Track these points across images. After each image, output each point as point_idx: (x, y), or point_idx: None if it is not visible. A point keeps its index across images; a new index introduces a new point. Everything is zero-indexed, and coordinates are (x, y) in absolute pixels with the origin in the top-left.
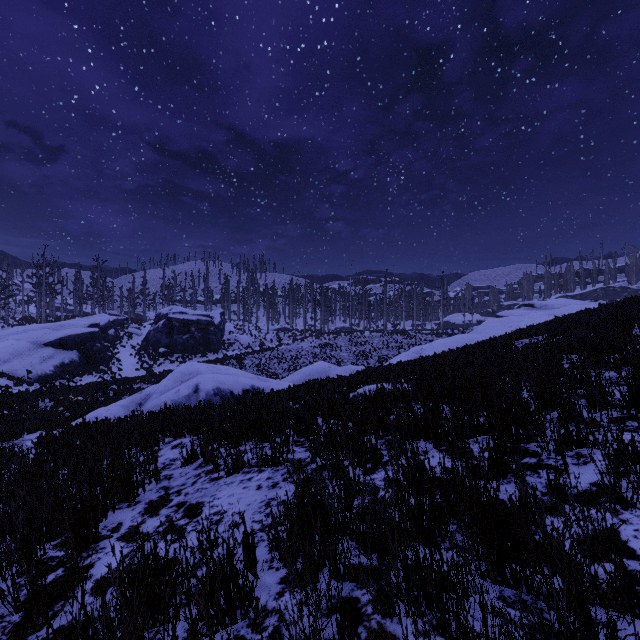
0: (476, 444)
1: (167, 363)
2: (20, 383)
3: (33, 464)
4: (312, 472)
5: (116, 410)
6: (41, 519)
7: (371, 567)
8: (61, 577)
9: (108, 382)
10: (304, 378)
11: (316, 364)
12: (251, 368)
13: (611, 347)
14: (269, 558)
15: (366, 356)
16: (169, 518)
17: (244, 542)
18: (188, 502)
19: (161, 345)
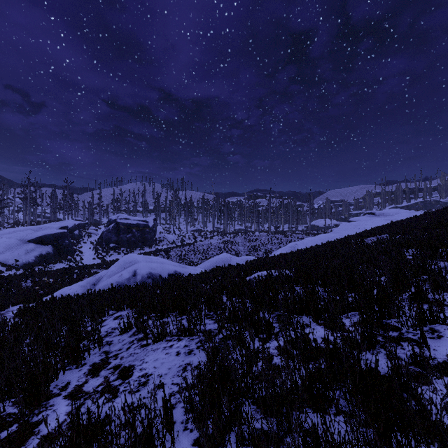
0: (347, 319)
1: (115, 254)
2: (10, 269)
3: (3, 334)
4: (219, 341)
5: (76, 289)
6: (2, 382)
7: (272, 434)
8: (14, 432)
9: (73, 268)
10: (212, 265)
11: (221, 255)
12: (175, 258)
13: (440, 243)
14: (184, 419)
15: (256, 249)
16: (107, 379)
17: (164, 407)
18: (122, 365)
19: (111, 241)
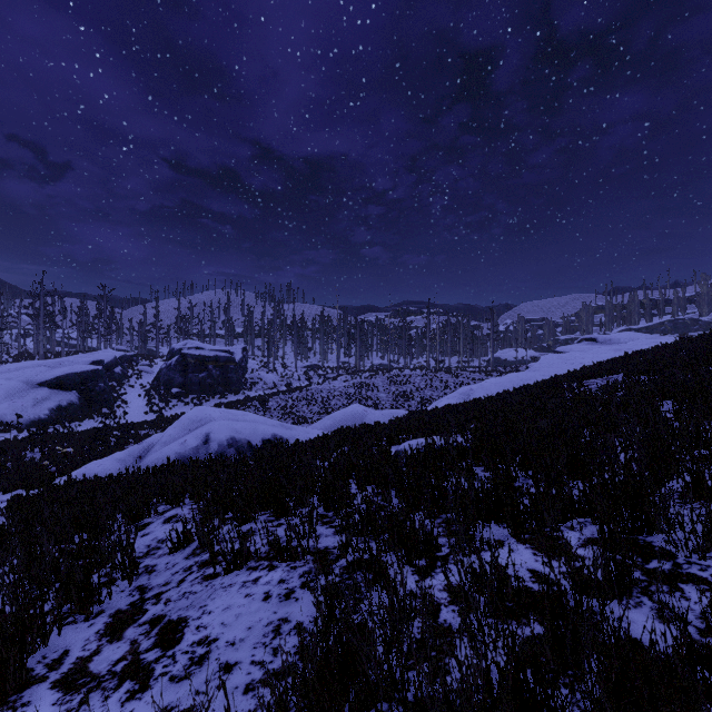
0: (571, 532)
1: (181, 405)
2: (8, 429)
3: None
4: (342, 573)
5: (110, 465)
6: None
7: None
8: None
9: (109, 428)
10: (336, 424)
11: (350, 408)
12: (276, 411)
13: None
14: None
15: (407, 397)
16: (135, 646)
17: None
18: (167, 617)
19: (174, 385)
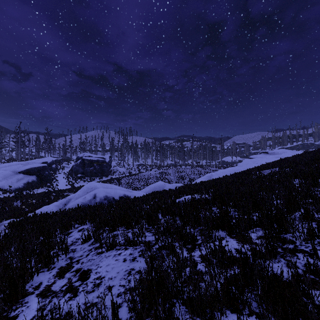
0: (253, 233)
1: (82, 182)
2: (5, 192)
3: None
4: (156, 250)
5: (52, 207)
6: None
7: None
8: None
9: (50, 192)
10: (151, 190)
11: (158, 183)
12: (124, 184)
13: (319, 175)
14: (128, 317)
15: (183, 178)
16: (70, 280)
17: (112, 307)
18: (82, 269)
19: (79, 172)
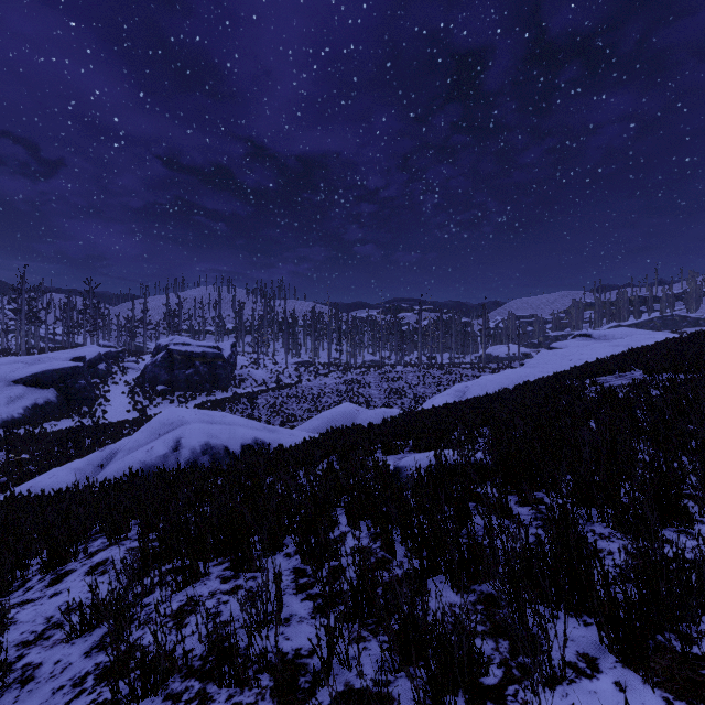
0: None
1: (166, 403)
2: None
3: None
4: None
5: (64, 476)
6: None
7: None
8: None
9: (83, 429)
10: (326, 424)
11: (341, 407)
12: (265, 409)
13: None
14: None
15: (399, 394)
16: None
17: None
18: None
19: (160, 382)
